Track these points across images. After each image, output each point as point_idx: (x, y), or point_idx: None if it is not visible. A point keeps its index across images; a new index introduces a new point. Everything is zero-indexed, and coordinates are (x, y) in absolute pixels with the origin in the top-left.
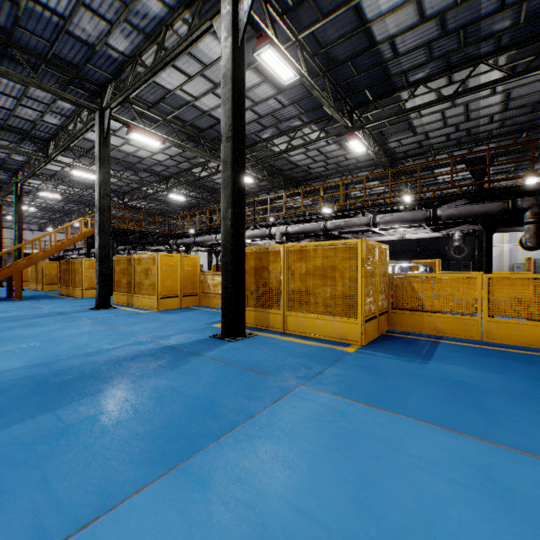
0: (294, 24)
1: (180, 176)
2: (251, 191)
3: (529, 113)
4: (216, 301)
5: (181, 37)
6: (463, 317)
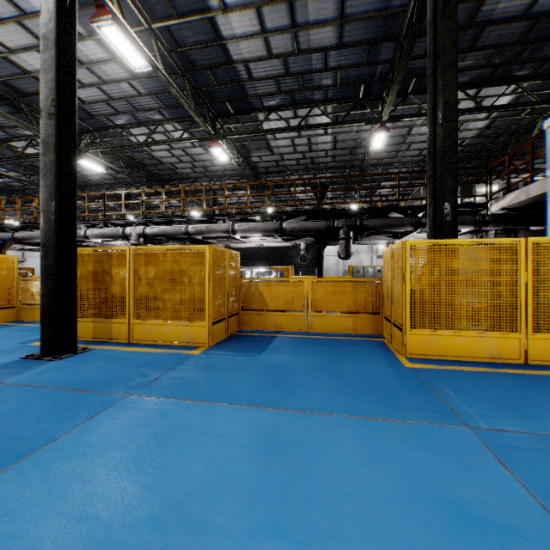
0: (147, 11)
1: None
2: (106, 182)
3: (350, 155)
4: None
5: None
6: (295, 314)
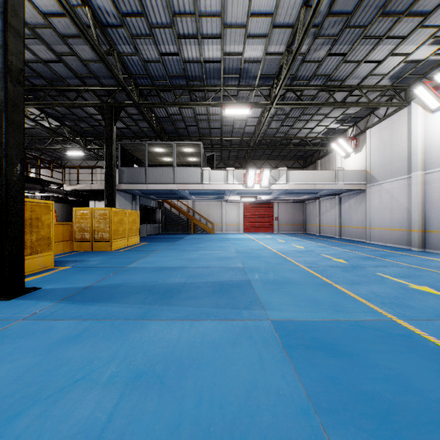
0: None
1: None
2: None
3: None
4: None
5: None
6: None
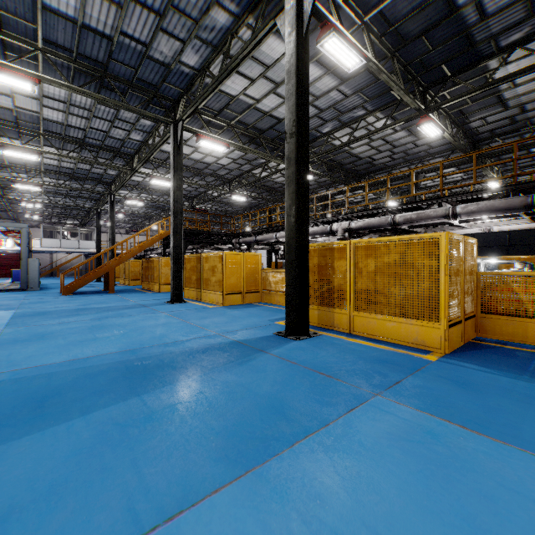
0: (360, 7)
1: (242, 178)
2: (310, 188)
3: None
4: (277, 298)
5: (246, 42)
6: None
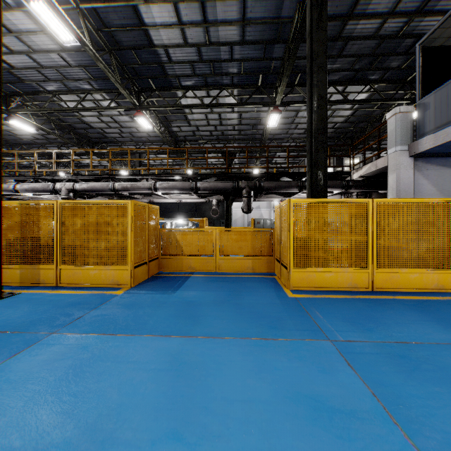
0: None
1: None
2: (37, 141)
3: (252, 130)
4: None
5: None
6: (206, 257)
